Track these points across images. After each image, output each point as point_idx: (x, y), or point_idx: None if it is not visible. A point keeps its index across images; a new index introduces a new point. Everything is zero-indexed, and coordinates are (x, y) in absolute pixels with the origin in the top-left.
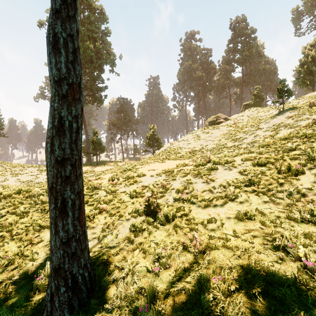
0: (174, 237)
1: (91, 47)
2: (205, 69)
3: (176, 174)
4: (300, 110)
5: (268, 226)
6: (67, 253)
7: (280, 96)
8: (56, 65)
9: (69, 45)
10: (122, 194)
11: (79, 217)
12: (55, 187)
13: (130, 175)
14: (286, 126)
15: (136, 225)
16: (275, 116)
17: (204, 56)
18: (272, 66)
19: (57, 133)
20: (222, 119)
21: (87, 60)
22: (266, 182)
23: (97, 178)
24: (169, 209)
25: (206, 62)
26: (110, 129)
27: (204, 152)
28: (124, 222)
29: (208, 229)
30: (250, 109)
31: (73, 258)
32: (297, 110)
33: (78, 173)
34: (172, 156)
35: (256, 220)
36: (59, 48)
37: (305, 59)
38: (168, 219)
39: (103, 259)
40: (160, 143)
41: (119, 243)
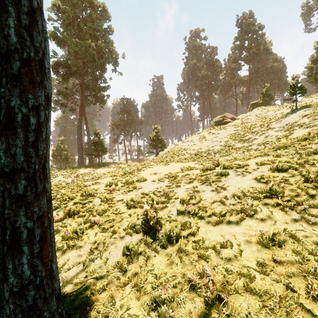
0: (178, 267)
1: (92, 45)
2: (210, 68)
3: (180, 180)
4: (316, 108)
5: (307, 259)
6: (21, 308)
7: (293, 93)
8: (1, 31)
9: (22, 1)
10: (118, 203)
11: (42, 252)
12: (0, 212)
13: (129, 180)
14: (301, 125)
15: (130, 248)
16: (288, 115)
17: (209, 54)
18: (280, 64)
19: (2, 131)
20: (229, 119)
21: (88, 59)
22: (291, 193)
23: (94, 183)
24: (172, 225)
25: (211, 60)
26: (113, 130)
27: (210, 154)
28: (117, 242)
29: (222, 258)
30: (259, 108)
31: (30, 314)
32: (313, 108)
33: (39, 189)
34: (176, 158)
35: (289, 248)
36: (6, 4)
37: (317, 55)
38: (170, 239)
39: (84, 299)
40: (164, 144)
41: (108, 271)
